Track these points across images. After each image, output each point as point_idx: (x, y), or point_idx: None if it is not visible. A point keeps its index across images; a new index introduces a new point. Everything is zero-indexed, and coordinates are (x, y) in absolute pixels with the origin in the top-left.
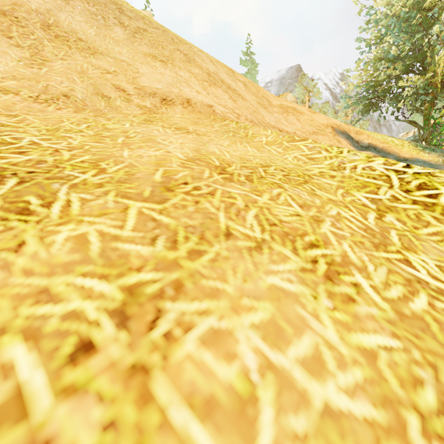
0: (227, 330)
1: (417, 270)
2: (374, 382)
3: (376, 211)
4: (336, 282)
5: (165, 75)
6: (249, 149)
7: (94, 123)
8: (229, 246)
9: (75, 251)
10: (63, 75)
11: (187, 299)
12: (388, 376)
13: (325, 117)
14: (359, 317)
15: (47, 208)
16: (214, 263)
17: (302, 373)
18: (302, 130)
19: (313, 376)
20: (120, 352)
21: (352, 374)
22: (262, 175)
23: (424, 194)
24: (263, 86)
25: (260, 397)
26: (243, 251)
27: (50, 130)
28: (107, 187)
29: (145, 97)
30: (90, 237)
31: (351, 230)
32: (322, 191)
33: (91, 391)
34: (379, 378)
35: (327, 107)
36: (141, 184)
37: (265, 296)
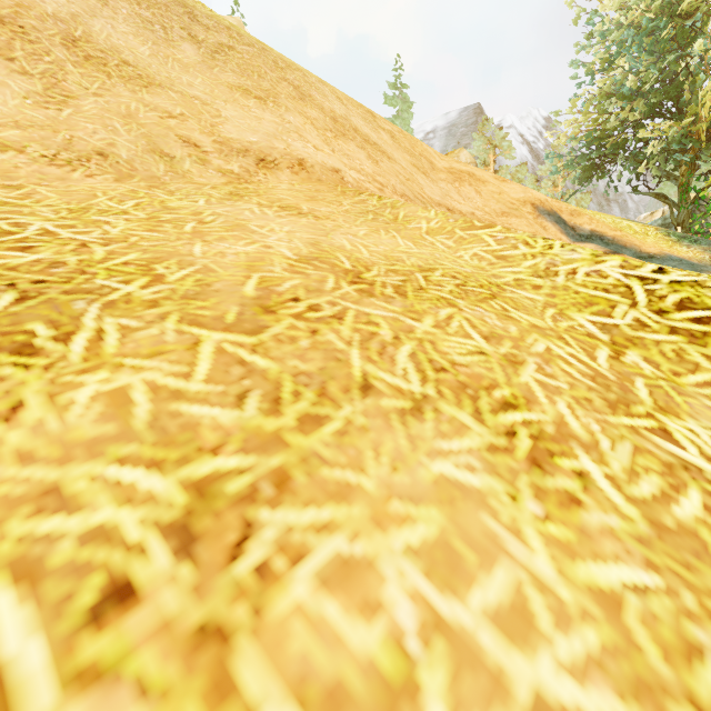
0: (364, 559)
1: (683, 447)
2: (620, 652)
3: (610, 346)
4: (549, 470)
5: (263, 120)
6: (400, 241)
7: (146, 199)
8: (369, 408)
9: (108, 418)
10: (97, 120)
11: (297, 503)
12: (642, 640)
13: (520, 188)
14: (589, 532)
15: (63, 343)
16: (343, 438)
17: (494, 637)
18: (484, 208)
19: (513, 642)
20: (179, 601)
21: (580, 639)
22: (422, 286)
23: (688, 317)
24: (422, 138)
25: (423, 685)
26: (392, 416)
27: (75, 210)
28: (165, 307)
29: (231, 156)
30: (134, 394)
31: (570, 379)
32: (521, 312)
33: (126, 677)
34: (627, 645)
35: (524, 172)
36: (222, 301)
37: (429, 496)
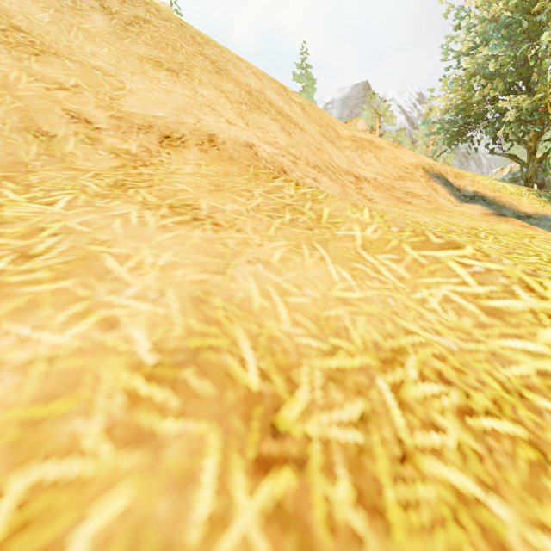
0: None
1: None
2: None
3: None
4: None
5: (173, 93)
6: (332, 271)
7: None
8: None
9: None
10: None
11: None
12: None
13: (412, 154)
14: None
15: None
16: None
17: None
18: (383, 173)
19: None
20: None
21: None
22: (401, 438)
23: None
24: (322, 108)
25: None
26: None
27: None
28: None
29: (129, 133)
30: None
31: None
32: None
33: None
34: None
35: (403, 136)
36: None
37: None
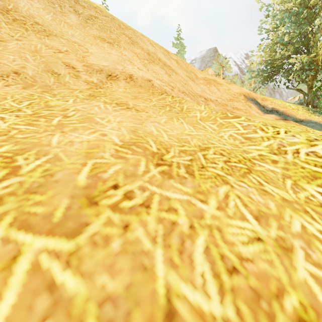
0: None
1: None
2: None
3: None
4: None
5: (111, 54)
6: (185, 126)
7: (37, 100)
8: None
9: None
10: (16, 54)
11: None
12: None
13: (238, 87)
14: None
15: None
16: None
17: None
18: (221, 97)
19: None
20: None
21: None
22: (203, 164)
23: None
24: (190, 62)
25: None
26: None
27: None
28: (5, 205)
29: (92, 73)
30: None
31: None
32: (271, 185)
33: None
34: None
35: (236, 78)
36: (57, 193)
37: None
